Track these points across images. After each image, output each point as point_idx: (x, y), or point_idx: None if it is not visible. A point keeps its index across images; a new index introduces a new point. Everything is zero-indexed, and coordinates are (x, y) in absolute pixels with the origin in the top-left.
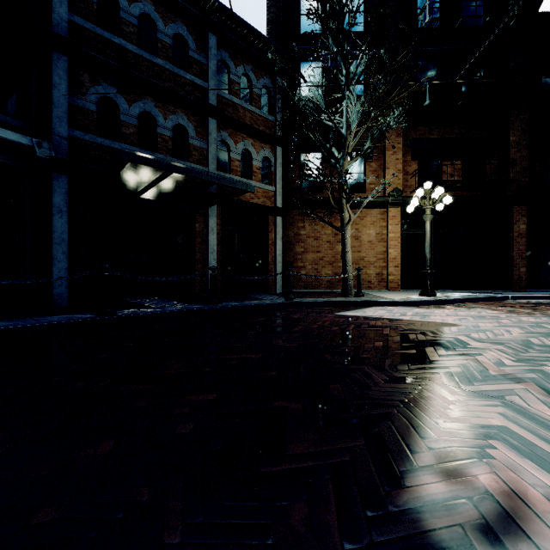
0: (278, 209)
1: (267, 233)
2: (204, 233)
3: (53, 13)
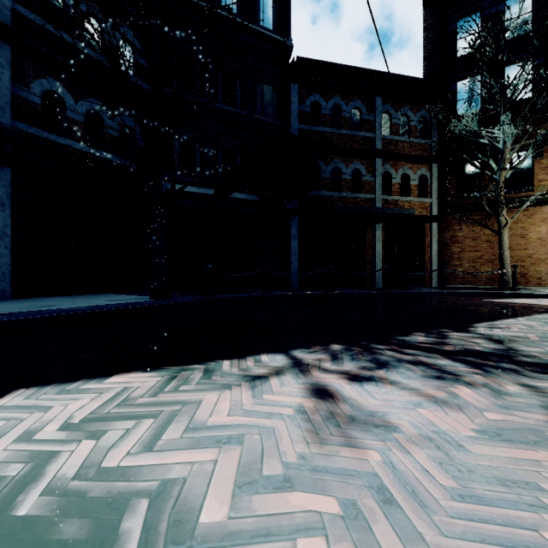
0: (434, 217)
1: (423, 237)
2: (372, 242)
3: (291, 129)
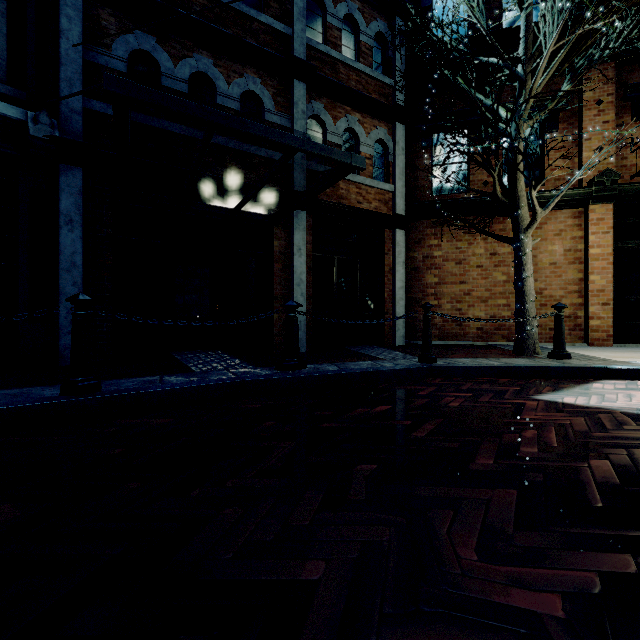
0: (400, 217)
1: (382, 255)
2: (288, 255)
3: None
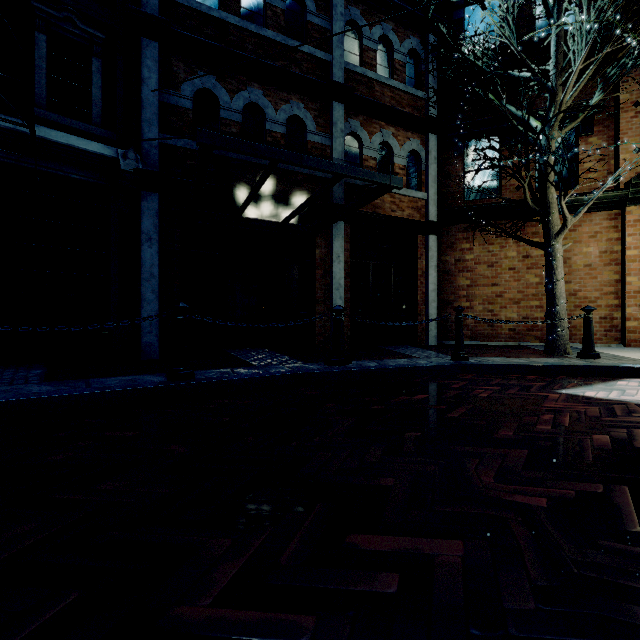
0: (432, 224)
1: (415, 260)
2: (327, 262)
3: None
